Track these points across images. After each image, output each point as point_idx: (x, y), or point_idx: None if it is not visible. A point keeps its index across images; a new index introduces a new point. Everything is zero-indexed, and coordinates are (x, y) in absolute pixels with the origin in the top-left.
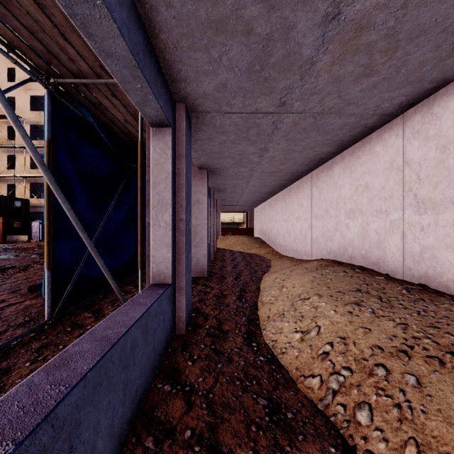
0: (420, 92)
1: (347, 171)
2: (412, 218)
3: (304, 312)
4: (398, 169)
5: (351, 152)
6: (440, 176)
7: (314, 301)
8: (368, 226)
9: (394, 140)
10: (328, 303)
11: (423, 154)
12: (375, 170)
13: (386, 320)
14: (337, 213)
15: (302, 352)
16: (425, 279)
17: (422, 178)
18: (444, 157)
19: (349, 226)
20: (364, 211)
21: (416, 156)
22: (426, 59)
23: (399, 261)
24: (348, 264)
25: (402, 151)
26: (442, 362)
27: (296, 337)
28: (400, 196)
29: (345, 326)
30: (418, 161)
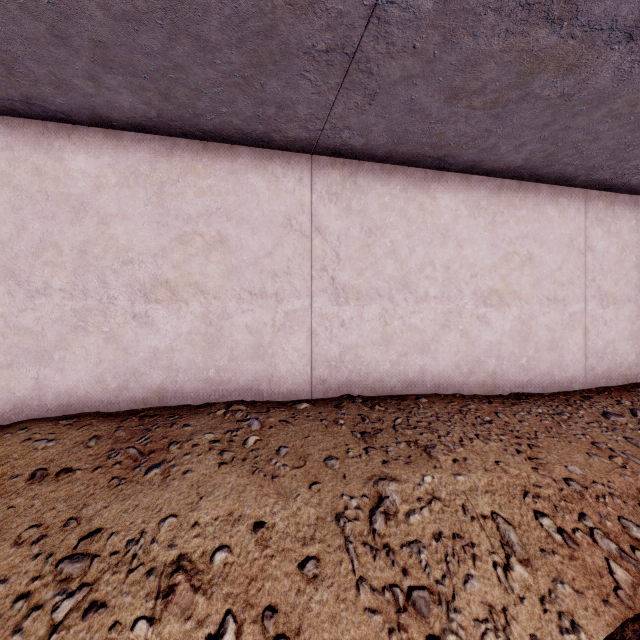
0: (368, 151)
1: (142, 186)
2: (328, 309)
3: (440, 525)
4: (302, 234)
5: (163, 149)
6: (365, 262)
7: (409, 491)
8: (227, 320)
9: (294, 184)
10: (426, 473)
11: (345, 228)
12: (249, 218)
13: (471, 442)
14: (86, 285)
15: (561, 573)
16: (347, 387)
17: (343, 258)
18: (370, 241)
19: (153, 320)
20: (213, 288)
21: (334, 226)
22: (443, 135)
23: (304, 373)
24: (168, 410)
25: (311, 209)
26: (534, 445)
27: (524, 571)
28: (306, 276)
29: (502, 478)
30: (338, 234)
